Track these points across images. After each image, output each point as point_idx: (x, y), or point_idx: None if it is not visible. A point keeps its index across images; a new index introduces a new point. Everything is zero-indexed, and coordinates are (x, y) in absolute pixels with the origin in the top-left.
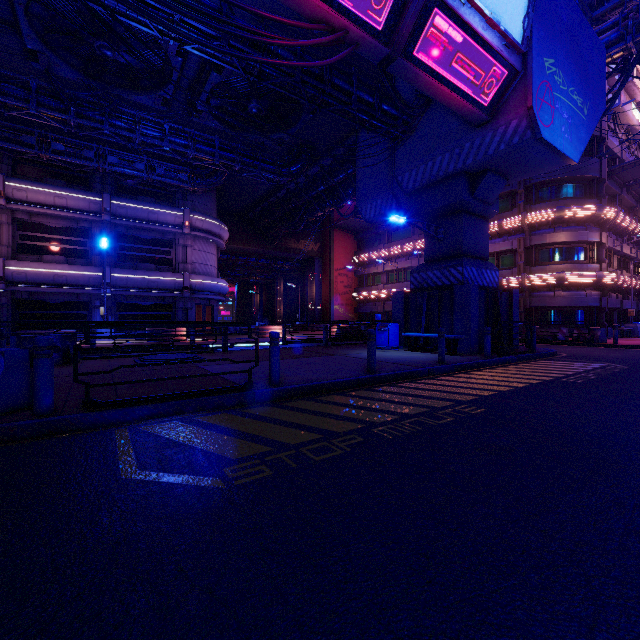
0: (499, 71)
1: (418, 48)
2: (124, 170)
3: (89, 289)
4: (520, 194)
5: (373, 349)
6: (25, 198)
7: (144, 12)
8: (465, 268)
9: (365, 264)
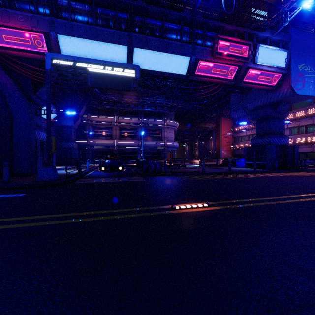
0: (277, 75)
1: (245, 79)
2: (149, 110)
3: (137, 147)
4: None
5: (230, 165)
6: (122, 121)
7: (178, 97)
8: (271, 138)
9: (237, 132)
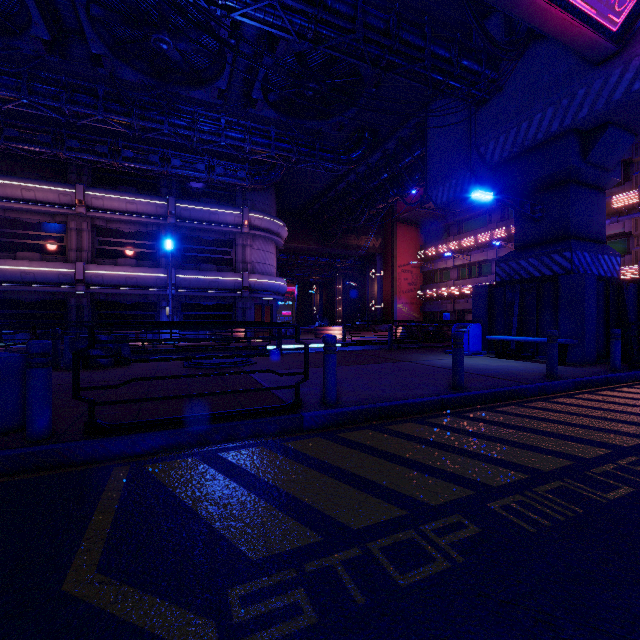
0: None
1: None
2: (186, 172)
3: (156, 290)
4: (636, 163)
5: (460, 358)
6: (102, 206)
7: None
8: (575, 253)
9: (432, 259)
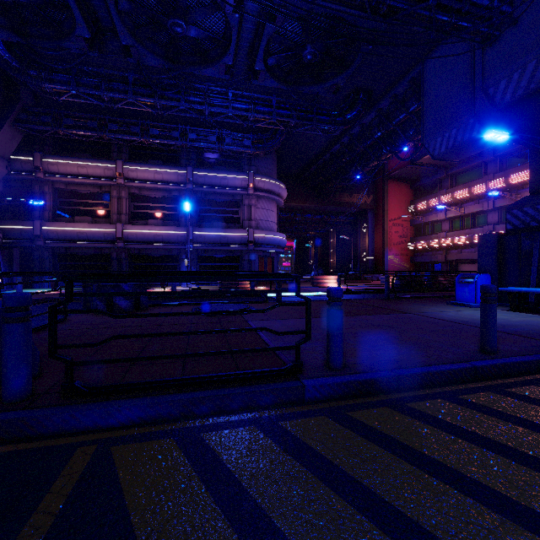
0: None
1: None
2: (201, 144)
3: (178, 245)
4: None
5: (492, 316)
6: (136, 177)
7: None
8: None
9: (422, 212)
